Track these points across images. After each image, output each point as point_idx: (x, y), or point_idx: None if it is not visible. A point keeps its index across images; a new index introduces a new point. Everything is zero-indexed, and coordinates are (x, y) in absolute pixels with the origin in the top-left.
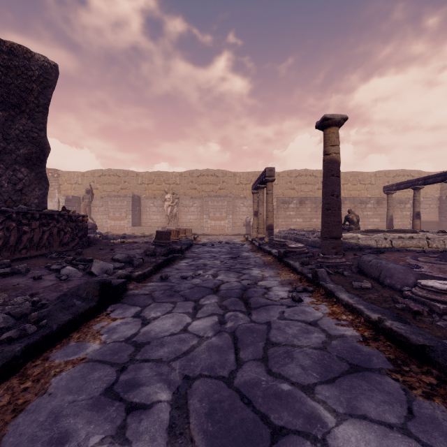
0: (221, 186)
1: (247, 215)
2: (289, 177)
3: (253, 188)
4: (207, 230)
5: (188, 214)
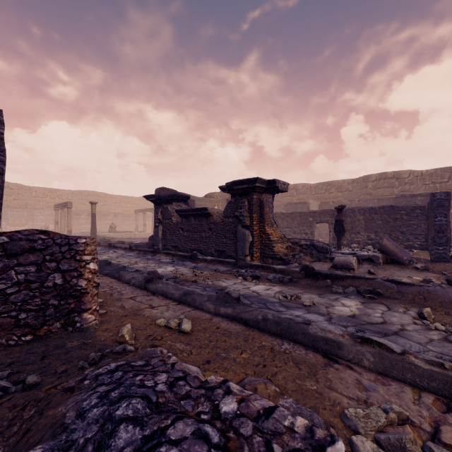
0: (16, 197)
1: (45, 222)
2: (81, 196)
3: (55, 207)
4: None
5: None
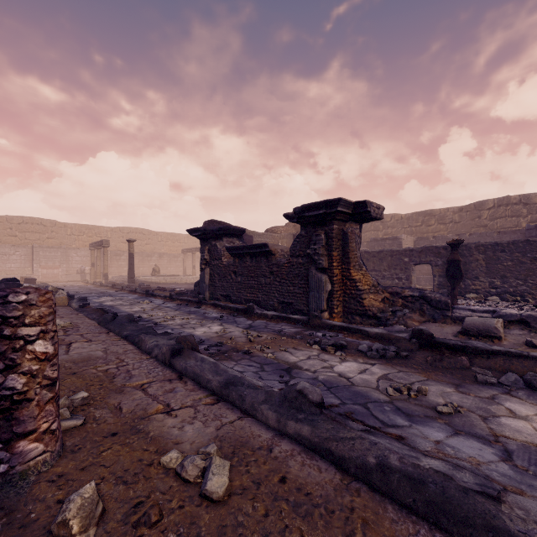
0: (49, 236)
1: (81, 264)
2: (122, 233)
3: (91, 246)
4: (38, 278)
5: (8, 262)
